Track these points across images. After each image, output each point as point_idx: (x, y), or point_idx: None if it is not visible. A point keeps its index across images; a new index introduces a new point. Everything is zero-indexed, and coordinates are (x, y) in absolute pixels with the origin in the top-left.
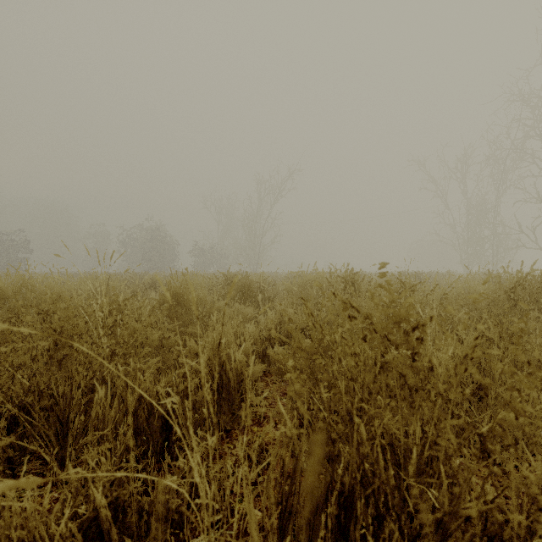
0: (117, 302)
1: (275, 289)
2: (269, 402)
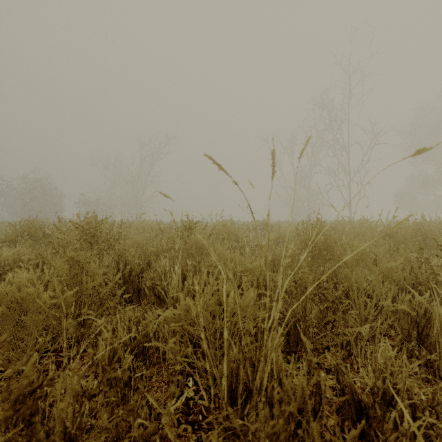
0: None
1: None
2: None
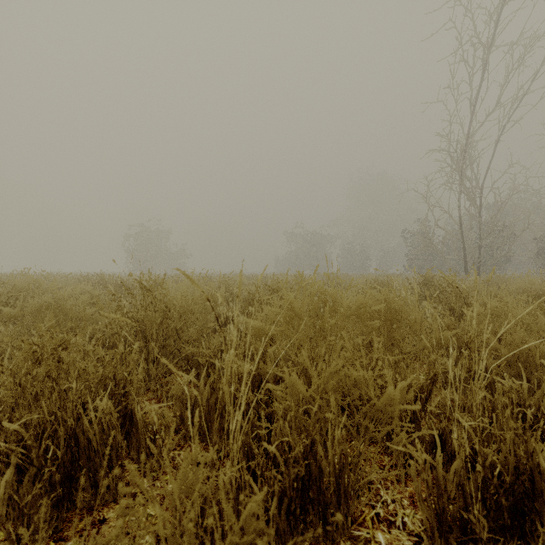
0: None
1: None
2: None
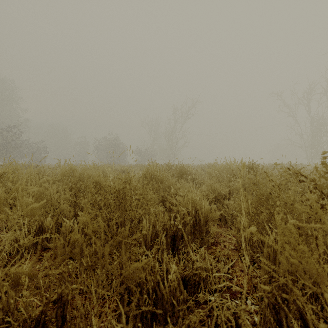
0: (129, 178)
1: (194, 173)
2: (215, 235)
